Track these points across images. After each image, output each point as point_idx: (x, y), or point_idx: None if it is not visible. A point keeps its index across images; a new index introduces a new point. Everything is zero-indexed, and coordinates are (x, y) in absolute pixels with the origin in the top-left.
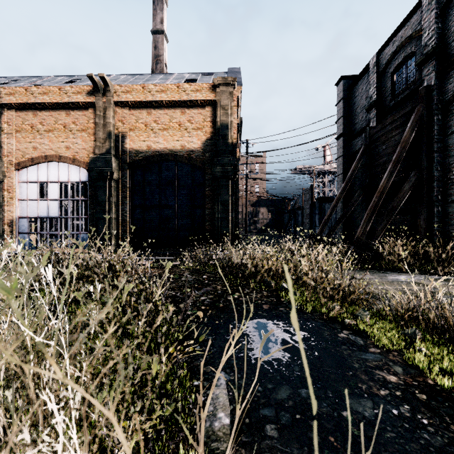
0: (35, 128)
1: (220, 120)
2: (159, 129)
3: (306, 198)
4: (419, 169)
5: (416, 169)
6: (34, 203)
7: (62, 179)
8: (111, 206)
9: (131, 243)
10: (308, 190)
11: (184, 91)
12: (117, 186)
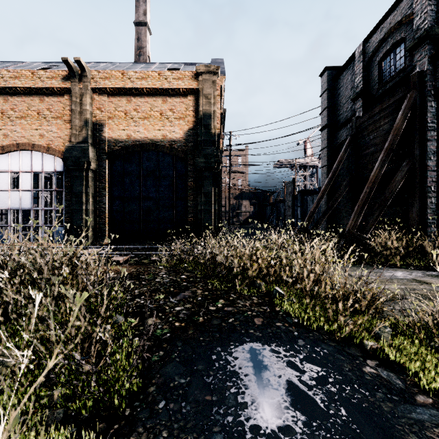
0: (5, 114)
1: (203, 110)
2: (139, 118)
3: (288, 191)
4: (411, 159)
5: (408, 158)
6: (5, 194)
7: (36, 168)
8: (88, 198)
9: (110, 236)
10: (290, 183)
11: (165, 79)
12: (95, 176)
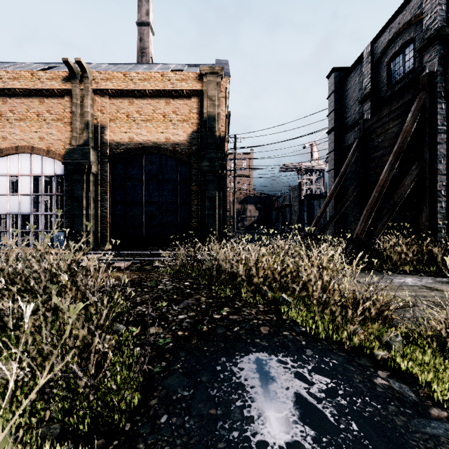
0: (4, 116)
1: (207, 112)
2: (142, 120)
3: (295, 196)
4: (421, 162)
5: (418, 162)
6: (3, 198)
7: (35, 172)
8: (89, 202)
9: (112, 242)
10: (296, 187)
11: (168, 80)
12: (96, 180)
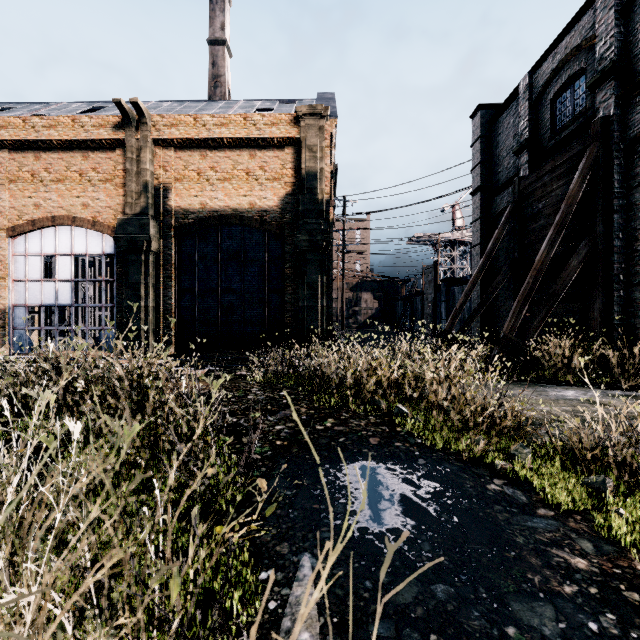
0: (37, 176)
1: (306, 167)
2: (218, 179)
3: (428, 280)
4: (592, 237)
5: (588, 236)
6: (36, 285)
7: (77, 250)
8: (148, 290)
9: (178, 343)
10: (430, 268)
11: (253, 125)
12: (157, 261)
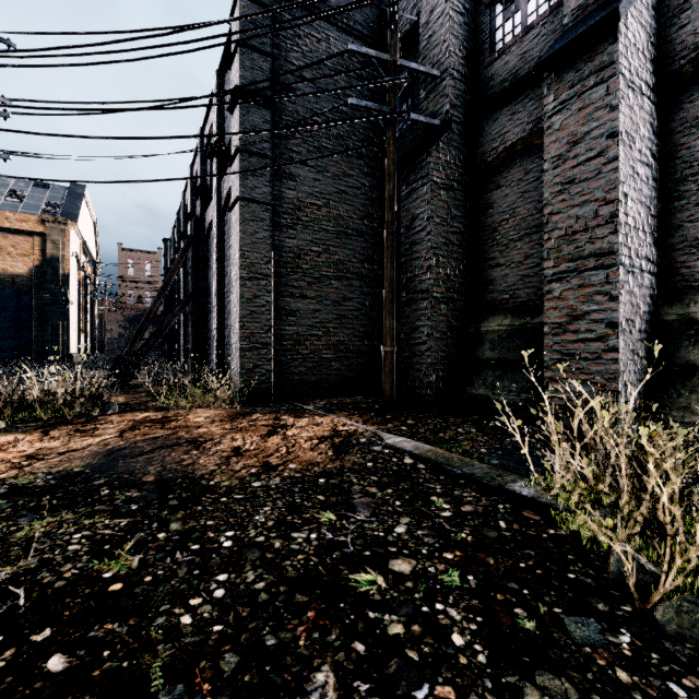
0: None
1: (51, 253)
2: None
3: None
4: None
5: None
6: None
7: None
8: None
9: None
10: None
11: (6, 219)
12: None
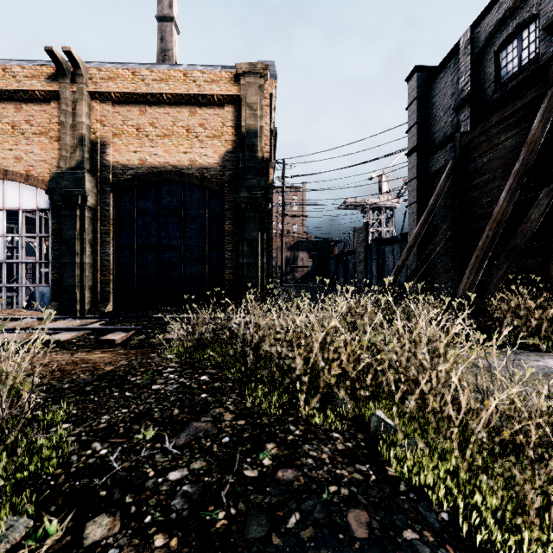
0: None
1: (246, 125)
2: (157, 135)
3: (360, 240)
4: None
5: (548, 186)
6: None
7: (10, 205)
8: (83, 246)
9: (116, 300)
10: (361, 229)
11: (193, 82)
12: (94, 216)
